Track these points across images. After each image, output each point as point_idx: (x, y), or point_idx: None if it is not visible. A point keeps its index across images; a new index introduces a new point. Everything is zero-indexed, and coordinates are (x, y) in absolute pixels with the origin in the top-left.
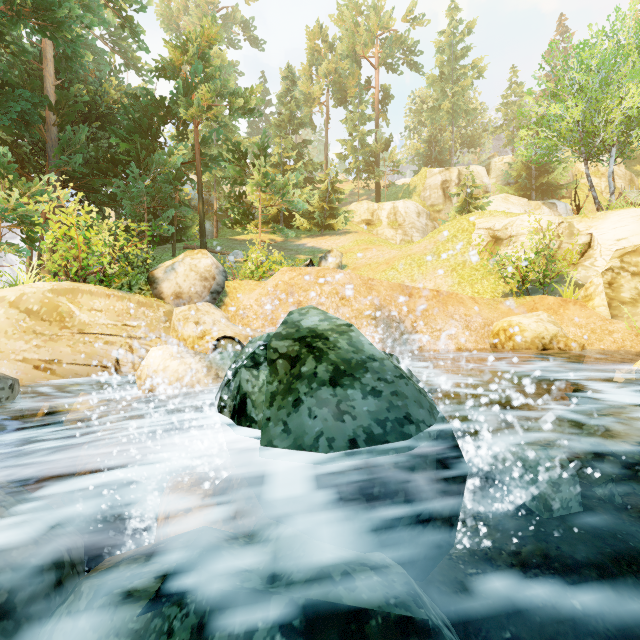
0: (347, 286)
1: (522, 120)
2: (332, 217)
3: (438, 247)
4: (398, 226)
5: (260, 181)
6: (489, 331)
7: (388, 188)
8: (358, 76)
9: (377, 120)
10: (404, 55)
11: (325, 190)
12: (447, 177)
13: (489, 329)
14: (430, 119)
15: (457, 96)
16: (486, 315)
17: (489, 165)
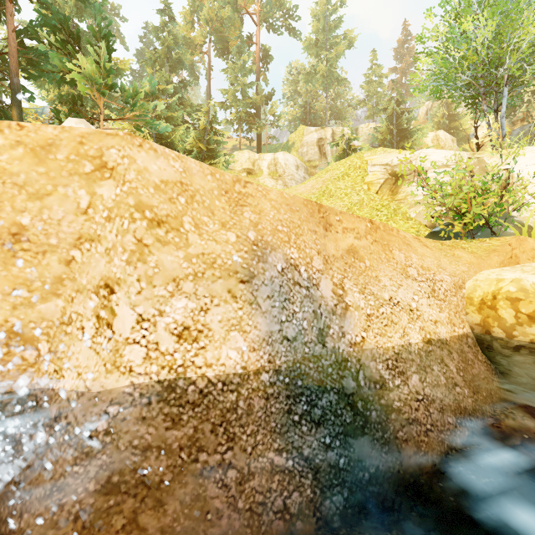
0: (174, 190)
1: (380, 97)
2: (211, 159)
3: (328, 186)
4: (278, 177)
5: (94, 75)
6: (463, 298)
7: (268, 145)
8: (240, 27)
9: (258, 75)
10: (283, 17)
11: (203, 131)
12: (322, 135)
13: (462, 294)
14: (307, 82)
15: (331, 61)
16: (450, 268)
17: (357, 130)
